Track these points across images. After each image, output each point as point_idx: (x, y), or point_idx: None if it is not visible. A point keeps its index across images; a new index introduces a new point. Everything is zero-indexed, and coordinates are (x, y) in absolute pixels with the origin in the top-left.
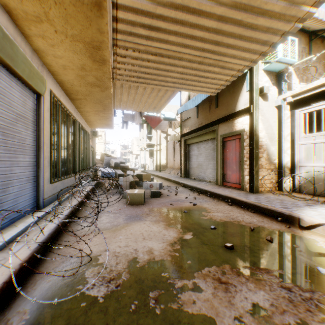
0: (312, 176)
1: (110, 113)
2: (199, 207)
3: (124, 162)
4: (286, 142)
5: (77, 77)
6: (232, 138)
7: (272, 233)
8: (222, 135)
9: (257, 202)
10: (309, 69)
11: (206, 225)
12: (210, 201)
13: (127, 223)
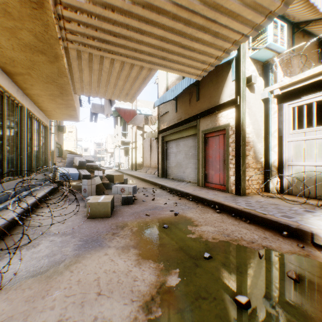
0: (302, 176)
1: (71, 99)
2: (182, 217)
3: (93, 161)
4: (273, 139)
5: (3, 31)
6: (215, 134)
7: (289, 261)
8: (204, 131)
9: (251, 209)
10: (292, 63)
11: (197, 250)
12: (194, 208)
13: (78, 254)
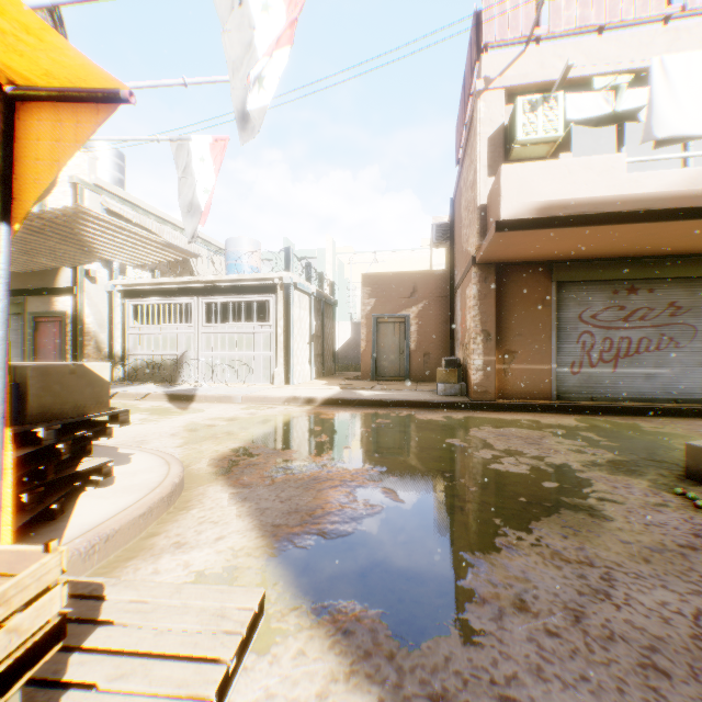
0: (139, 364)
1: None
2: None
3: None
4: (118, 331)
5: None
6: (51, 319)
7: None
8: (35, 314)
9: None
10: None
11: None
12: None
13: None
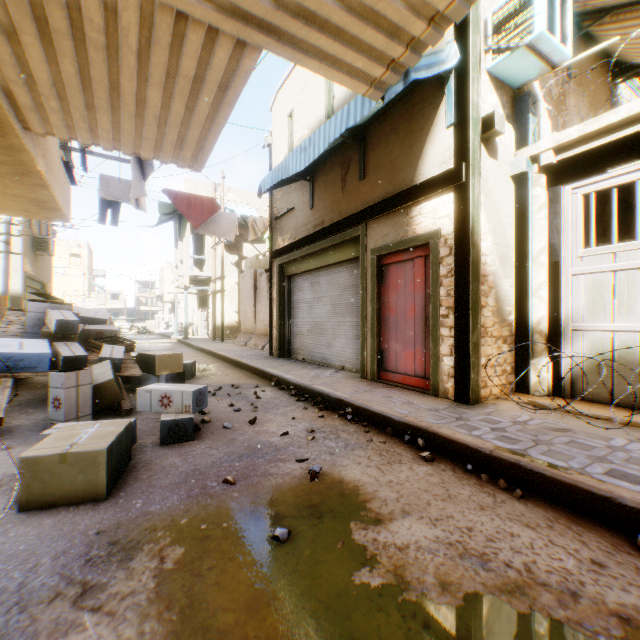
0: (607, 356)
1: (19, 148)
2: (332, 486)
3: (106, 320)
4: (537, 270)
5: None
6: (404, 256)
7: None
8: (378, 250)
9: (517, 453)
10: (567, 105)
11: None
12: (361, 446)
13: None
